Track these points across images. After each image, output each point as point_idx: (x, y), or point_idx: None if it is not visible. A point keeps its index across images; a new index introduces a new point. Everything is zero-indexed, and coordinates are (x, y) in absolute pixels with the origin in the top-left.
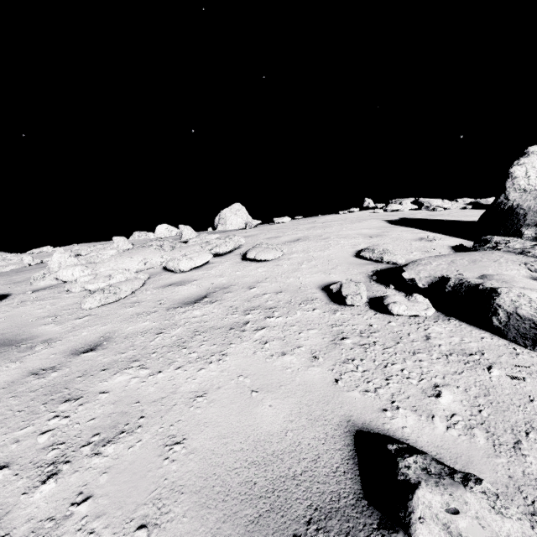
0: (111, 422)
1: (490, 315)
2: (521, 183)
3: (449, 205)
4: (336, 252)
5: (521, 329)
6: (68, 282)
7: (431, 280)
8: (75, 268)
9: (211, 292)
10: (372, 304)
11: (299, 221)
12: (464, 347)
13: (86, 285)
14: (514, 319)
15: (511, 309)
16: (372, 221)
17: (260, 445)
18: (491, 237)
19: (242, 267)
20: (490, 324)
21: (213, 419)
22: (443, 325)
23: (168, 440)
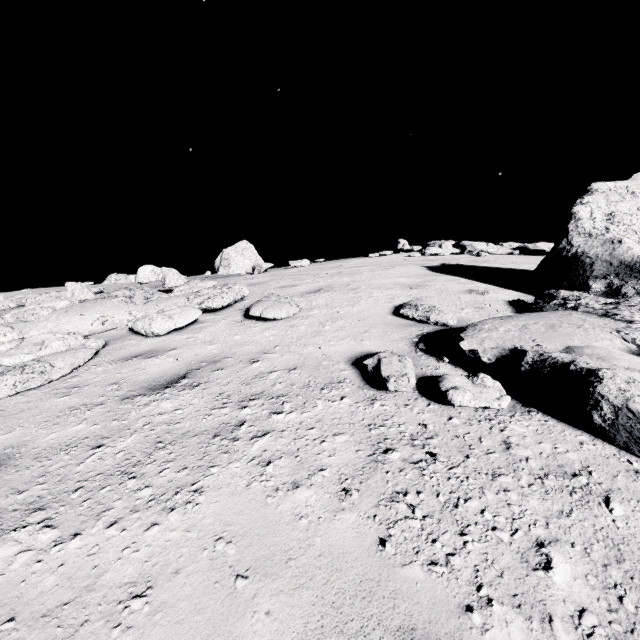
0: None
1: (589, 409)
2: (586, 226)
3: (494, 250)
4: (369, 307)
5: (635, 431)
6: None
7: (500, 353)
8: None
9: (194, 369)
10: (422, 388)
11: (321, 266)
12: (561, 462)
13: (0, 359)
14: (625, 416)
15: (619, 401)
16: (410, 267)
17: None
18: (557, 292)
19: (242, 328)
20: (589, 421)
21: None
22: (523, 421)
23: None
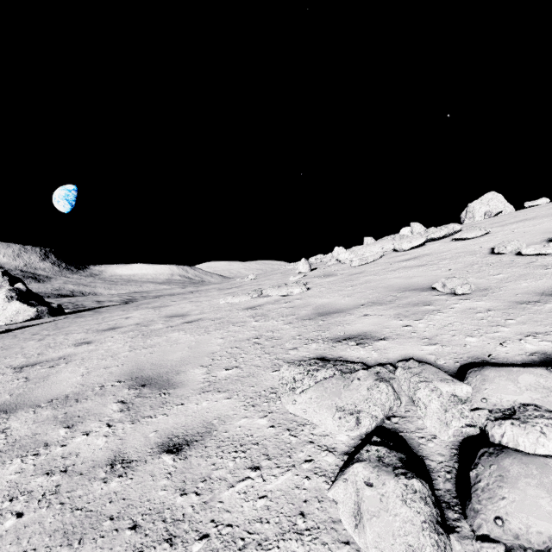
0: (364, 282)
1: None
2: None
3: None
4: (545, 225)
5: None
6: (343, 260)
7: None
8: (345, 253)
9: (417, 257)
10: (519, 253)
11: None
12: (549, 264)
13: (352, 259)
14: None
15: None
16: None
17: (407, 283)
18: None
19: (446, 244)
20: None
21: (395, 281)
22: None
23: (380, 283)
